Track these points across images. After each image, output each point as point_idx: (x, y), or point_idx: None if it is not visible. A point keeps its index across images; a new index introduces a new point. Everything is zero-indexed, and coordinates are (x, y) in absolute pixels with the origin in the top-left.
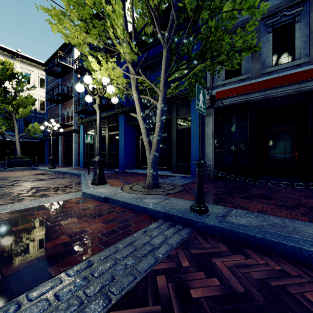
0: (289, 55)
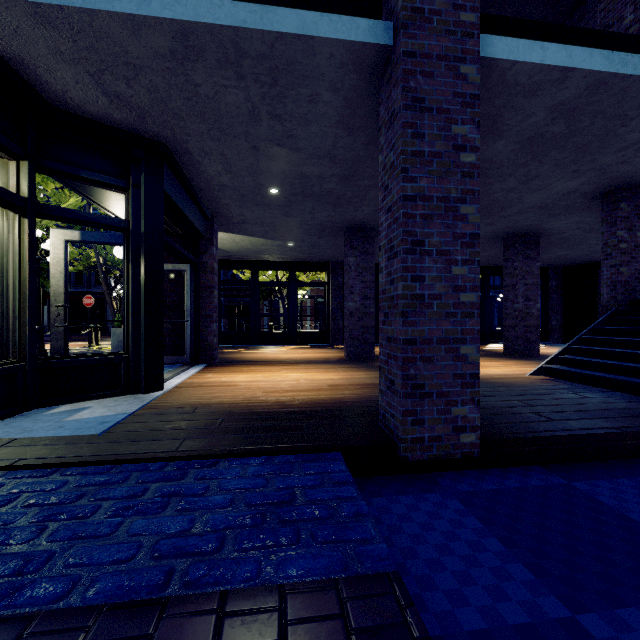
0: (82, 282)
